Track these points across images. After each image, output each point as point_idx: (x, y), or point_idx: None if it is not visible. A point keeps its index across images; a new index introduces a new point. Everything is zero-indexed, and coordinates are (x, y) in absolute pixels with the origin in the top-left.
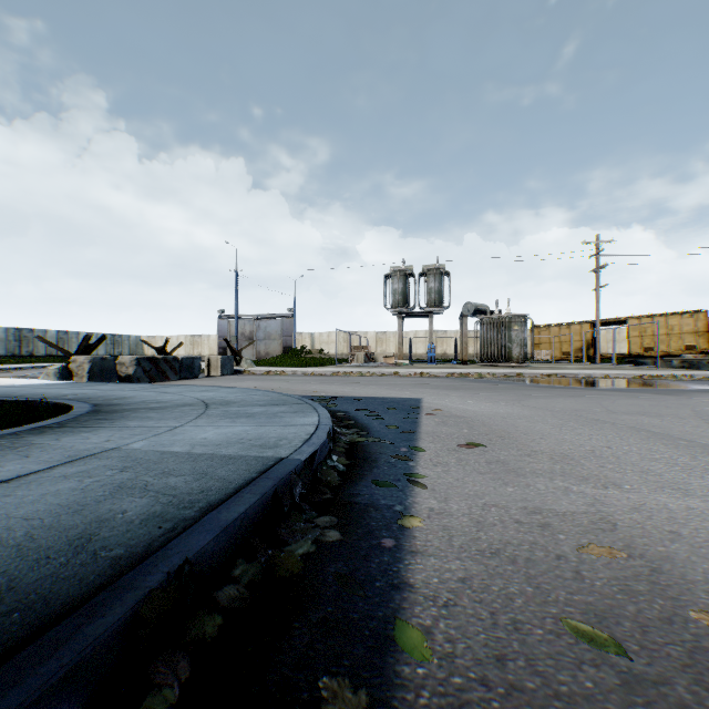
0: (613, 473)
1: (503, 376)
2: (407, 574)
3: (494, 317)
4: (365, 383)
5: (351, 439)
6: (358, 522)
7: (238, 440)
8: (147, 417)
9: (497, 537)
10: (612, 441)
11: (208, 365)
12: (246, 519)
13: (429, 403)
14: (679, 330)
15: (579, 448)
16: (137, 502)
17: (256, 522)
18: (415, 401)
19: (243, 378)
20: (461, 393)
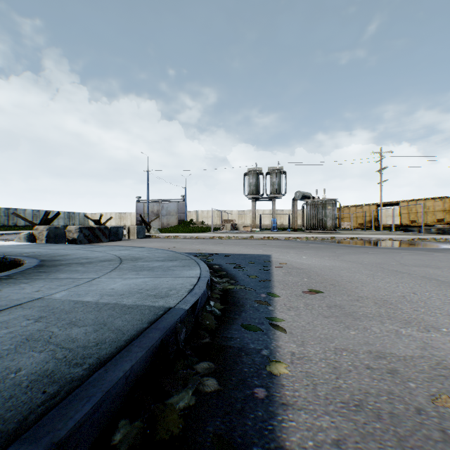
0: (427, 316)
1: (322, 239)
2: (282, 434)
3: (315, 200)
4: (231, 244)
5: (224, 286)
6: (232, 368)
7: (138, 290)
8: (76, 270)
9: (356, 386)
10: (414, 288)
11: (128, 231)
12: (132, 374)
13: (276, 258)
14: (433, 209)
15: (393, 294)
16: (35, 357)
17: (143, 373)
18: (267, 257)
19: (151, 240)
20: (297, 251)
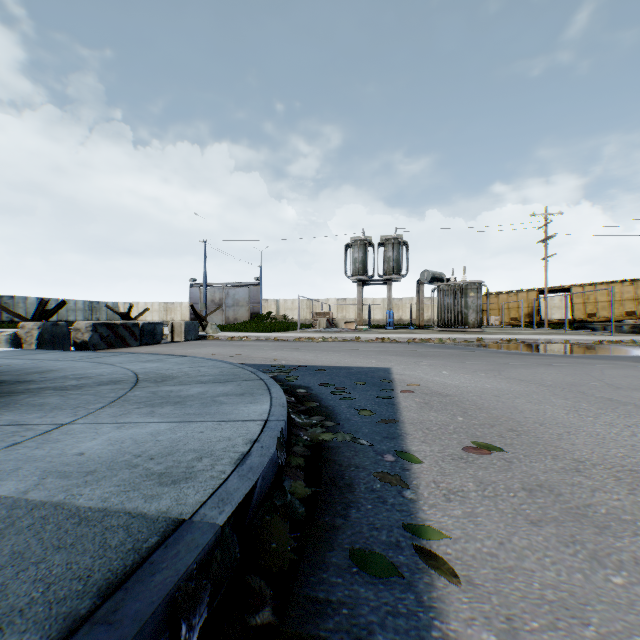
0: None
1: (464, 341)
2: None
3: (451, 284)
4: (327, 350)
5: (313, 436)
6: None
7: (132, 458)
8: (42, 403)
9: None
10: None
11: (172, 330)
12: None
13: (400, 375)
14: (620, 297)
15: (636, 453)
16: None
17: None
18: (385, 372)
19: (205, 343)
20: (430, 362)
